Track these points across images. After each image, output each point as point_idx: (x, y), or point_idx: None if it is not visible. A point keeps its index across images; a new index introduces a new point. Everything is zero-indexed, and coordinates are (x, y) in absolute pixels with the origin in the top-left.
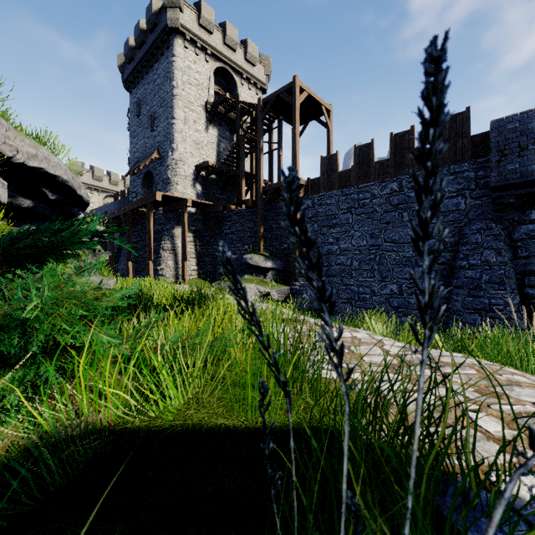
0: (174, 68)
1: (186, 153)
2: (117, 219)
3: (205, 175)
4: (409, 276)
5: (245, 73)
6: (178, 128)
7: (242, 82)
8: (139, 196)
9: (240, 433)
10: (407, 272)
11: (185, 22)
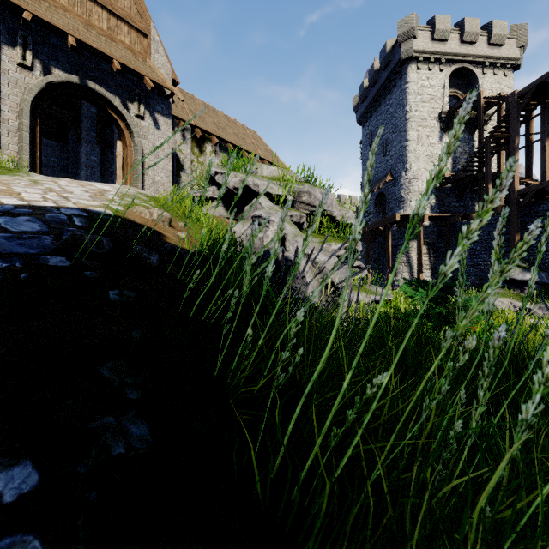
0: (407, 94)
1: (419, 170)
2: None
3: (438, 186)
4: None
5: (488, 60)
6: (411, 148)
7: (484, 71)
8: (371, 215)
9: None
10: None
11: (419, 46)
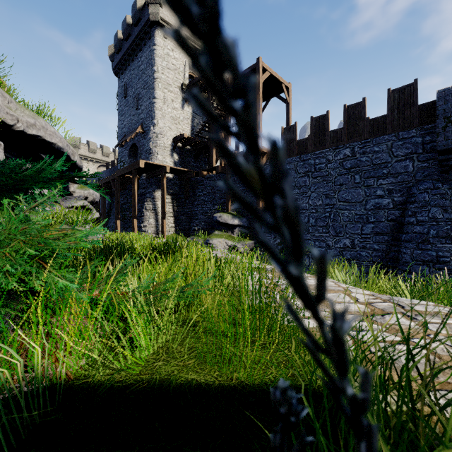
0: (155, 55)
1: (165, 127)
2: (108, 184)
3: (181, 146)
4: (360, 231)
5: None
6: (158, 106)
7: None
8: (126, 164)
9: (213, 392)
10: (359, 228)
11: (165, 16)
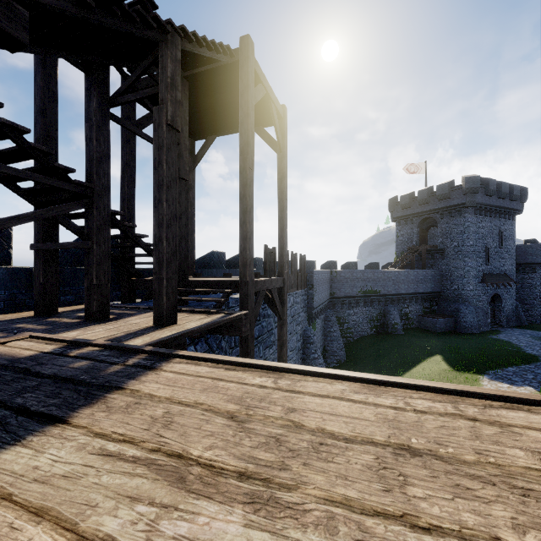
0: None
1: None
2: None
3: None
4: None
5: None
6: None
7: None
8: None
9: None
10: None
11: None
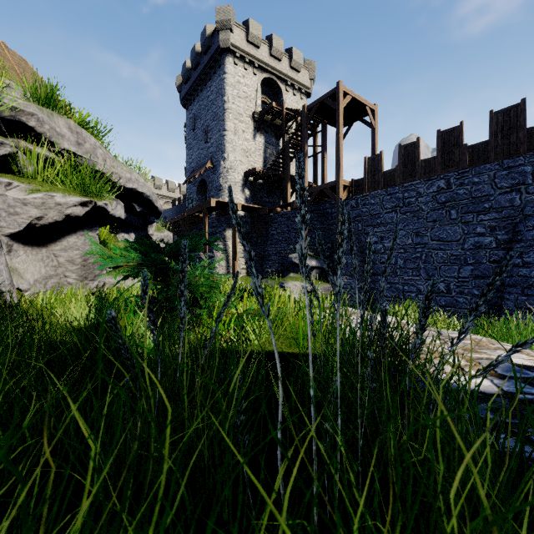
0: (225, 84)
1: (236, 161)
2: (176, 223)
3: (252, 181)
4: (457, 274)
5: (290, 80)
6: (229, 139)
7: (287, 89)
8: (194, 202)
9: (296, 354)
10: (455, 270)
11: (235, 41)
